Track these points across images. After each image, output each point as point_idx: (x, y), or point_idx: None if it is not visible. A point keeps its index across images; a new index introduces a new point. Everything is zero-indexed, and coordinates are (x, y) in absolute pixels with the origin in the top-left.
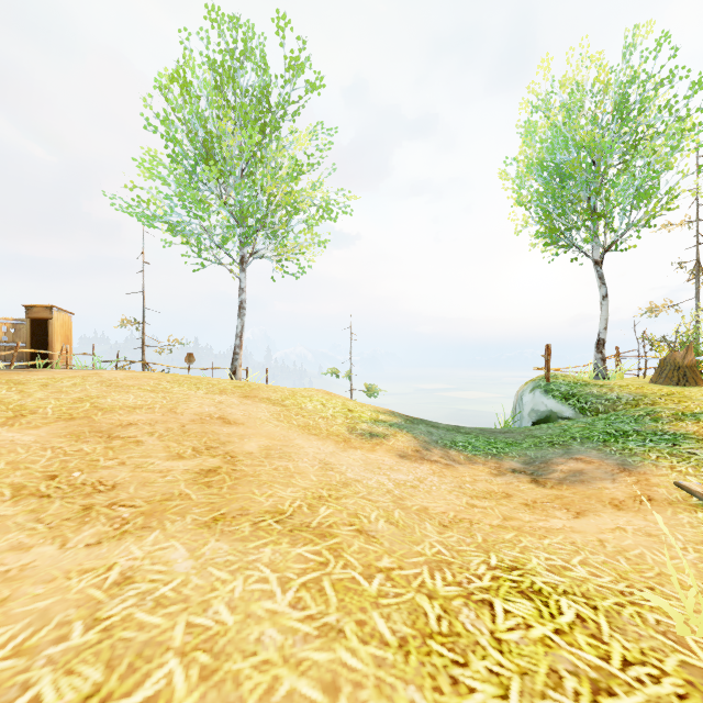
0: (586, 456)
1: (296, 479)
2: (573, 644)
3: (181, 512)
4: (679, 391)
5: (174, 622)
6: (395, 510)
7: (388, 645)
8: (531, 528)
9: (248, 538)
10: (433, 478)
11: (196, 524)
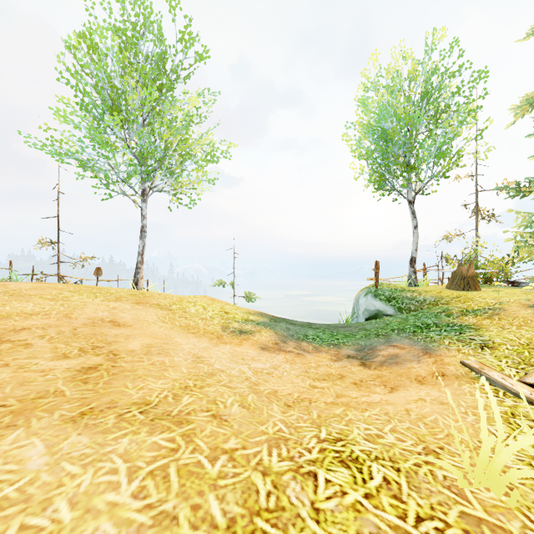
0: (400, 343)
1: (168, 372)
2: (379, 506)
3: (51, 409)
4: (464, 294)
5: (6, 526)
6: (250, 394)
7: (217, 528)
8: (356, 403)
9: (110, 430)
10: (285, 365)
11: (62, 419)
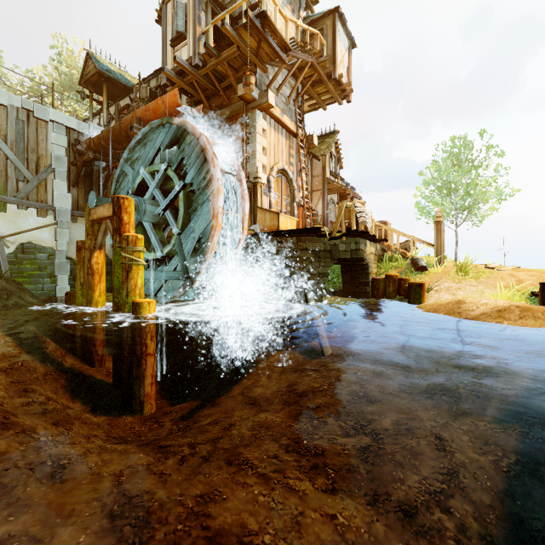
0: None
1: None
2: None
3: None
4: None
5: None
6: None
7: None
8: None
9: None
10: None
11: None
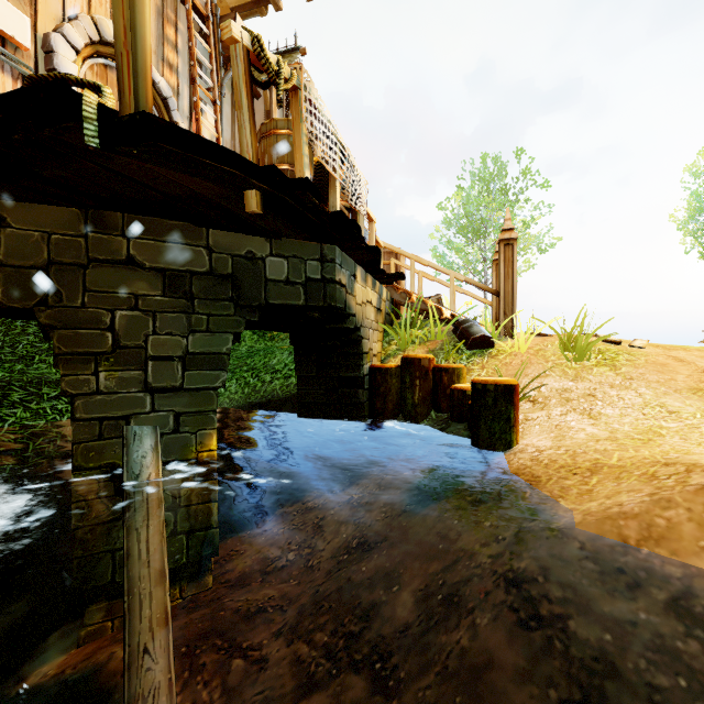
0: None
1: None
2: None
3: None
4: None
5: None
6: None
7: None
8: None
9: None
10: None
11: None
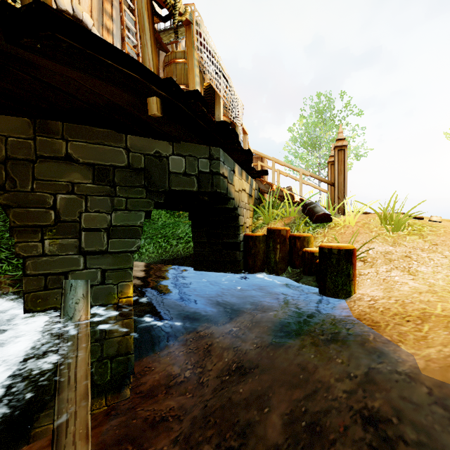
0: None
1: None
2: None
3: None
4: None
5: None
6: None
7: None
8: None
9: None
10: None
11: None
